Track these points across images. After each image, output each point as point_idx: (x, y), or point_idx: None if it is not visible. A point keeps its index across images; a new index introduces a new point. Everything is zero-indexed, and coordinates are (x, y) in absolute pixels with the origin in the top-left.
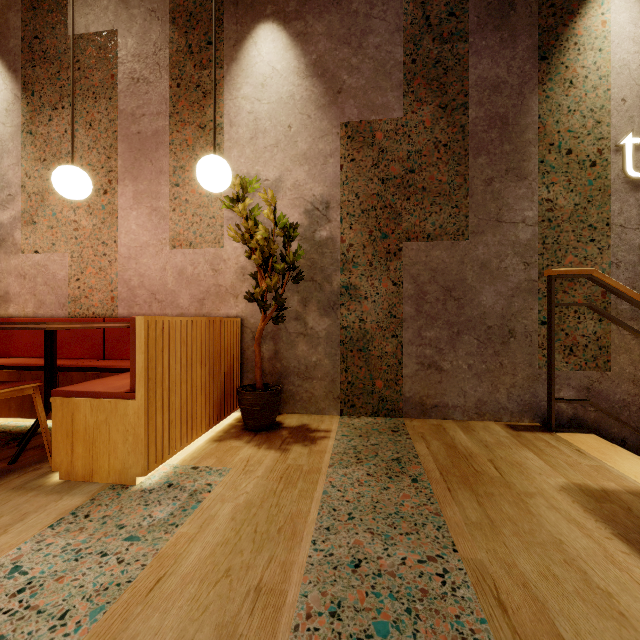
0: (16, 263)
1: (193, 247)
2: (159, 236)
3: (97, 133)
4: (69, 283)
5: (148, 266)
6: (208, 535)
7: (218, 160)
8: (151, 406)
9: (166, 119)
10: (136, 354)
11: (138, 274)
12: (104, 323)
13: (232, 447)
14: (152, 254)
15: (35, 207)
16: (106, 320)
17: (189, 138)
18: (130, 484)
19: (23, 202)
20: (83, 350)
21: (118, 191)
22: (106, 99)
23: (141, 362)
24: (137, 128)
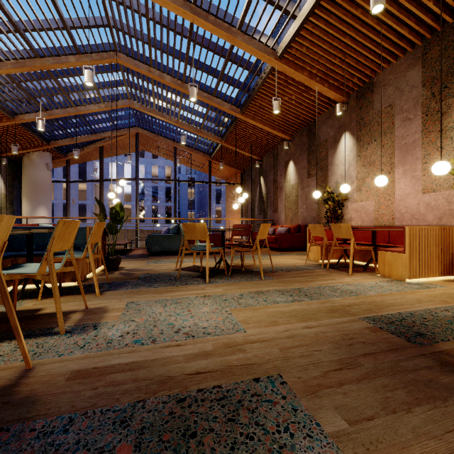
0: (354, 206)
1: (435, 192)
2: (415, 189)
3: (385, 149)
4: (374, 212)
5: (410, 203)
6: (430, 292)
7: (441, 164)
8: (411, 257)
9: (419, 133)
10: (405, 239)
11: (405, 207)
12: (392, 229)
13: (451, 283)
14: (412, 197)
15: (361, 184)
16: (390, 227)
17: (432, 139)
18: (403, 281)
19: (356, 183)
20: (380, 240)
21: (395, 172)
22: (389, 133)
23: (407, 241)
24: (404, 142)
